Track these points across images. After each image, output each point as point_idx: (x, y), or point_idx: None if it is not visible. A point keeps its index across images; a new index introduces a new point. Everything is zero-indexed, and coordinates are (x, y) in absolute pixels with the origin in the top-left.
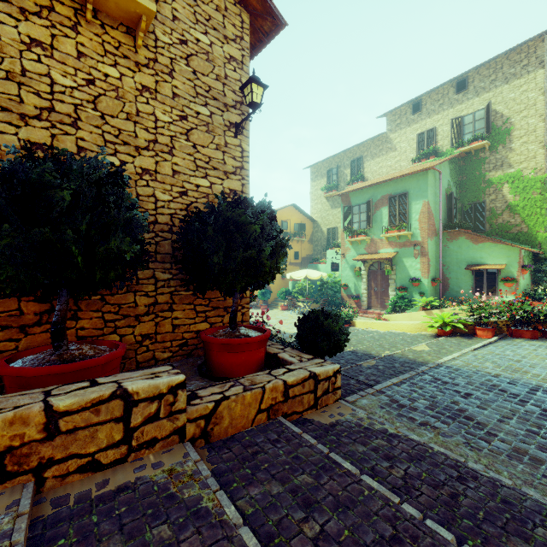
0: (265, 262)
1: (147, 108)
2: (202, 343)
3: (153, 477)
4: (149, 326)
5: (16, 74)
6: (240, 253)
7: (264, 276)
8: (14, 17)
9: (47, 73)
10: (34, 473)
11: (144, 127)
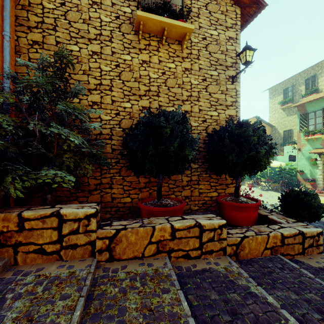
0: (261, 159)
1: (187, 79)
2: (213, 203)
3: (217, 269)
4: (188, 192)
5: (137, 78)
6: (246, 154)
7: (260, 167)
8: (137, 53)
9: (148, 74)
10: (167, 253)
11: (185, 89)
